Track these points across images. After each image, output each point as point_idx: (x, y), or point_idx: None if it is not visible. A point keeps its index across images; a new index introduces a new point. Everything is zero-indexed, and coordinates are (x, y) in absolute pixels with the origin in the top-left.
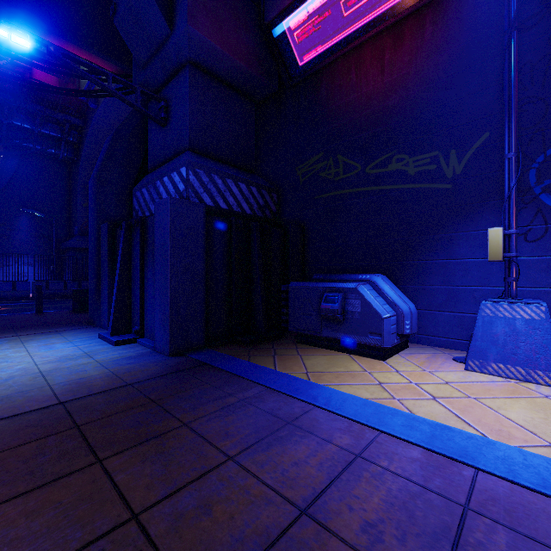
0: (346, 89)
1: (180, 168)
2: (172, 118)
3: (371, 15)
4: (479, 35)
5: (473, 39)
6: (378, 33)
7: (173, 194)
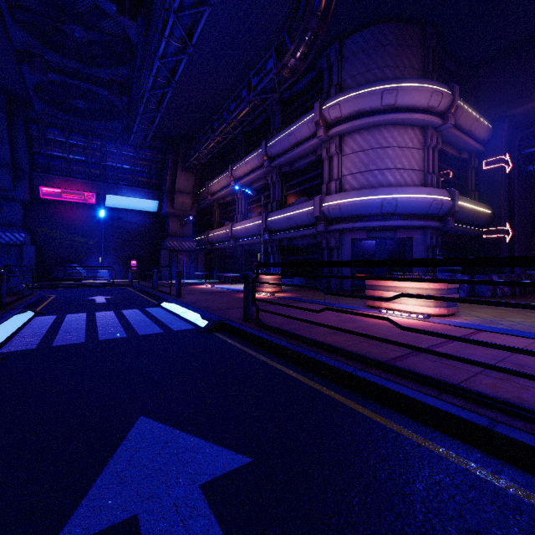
0: (61, 213)
1: (21, 233)
2: (6, 212)
3: (71, 200)
4: (97, 219)
5: (95, 219)
6: (72, 204)
7: (15, 240)
